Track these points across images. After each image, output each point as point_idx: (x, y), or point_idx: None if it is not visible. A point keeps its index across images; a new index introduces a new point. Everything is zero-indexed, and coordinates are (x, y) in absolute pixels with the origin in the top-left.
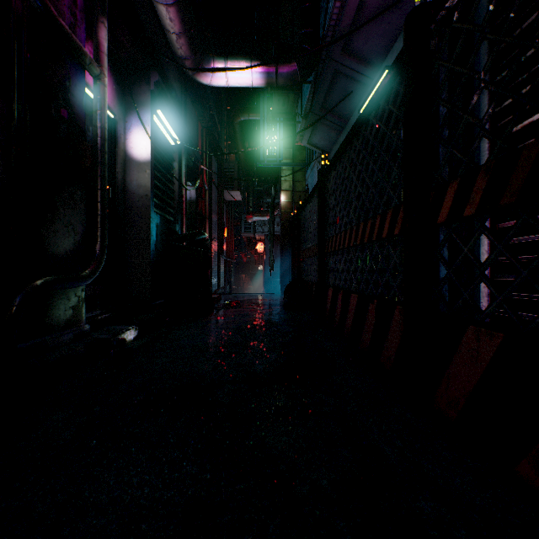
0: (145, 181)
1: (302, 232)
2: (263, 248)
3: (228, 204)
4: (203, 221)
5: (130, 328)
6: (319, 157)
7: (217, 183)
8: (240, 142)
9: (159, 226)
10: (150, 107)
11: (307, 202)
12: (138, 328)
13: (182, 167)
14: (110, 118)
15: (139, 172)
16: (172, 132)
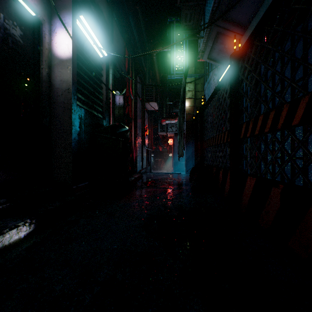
0: (67, 76)
1: (205, 125)
2: (172, 142)
3: (149, 112)
4: (129, 122)
5: (20, 224)
6: (215, 71)
7: (141, 97)
8: (157, 70)
9: (83, 118)
10: (71, 9)
11: (212, 98)
12: (35, 220)
13: (109, 75)
14: (32, 16)
15: (62, 68)
16: (98, 43)
